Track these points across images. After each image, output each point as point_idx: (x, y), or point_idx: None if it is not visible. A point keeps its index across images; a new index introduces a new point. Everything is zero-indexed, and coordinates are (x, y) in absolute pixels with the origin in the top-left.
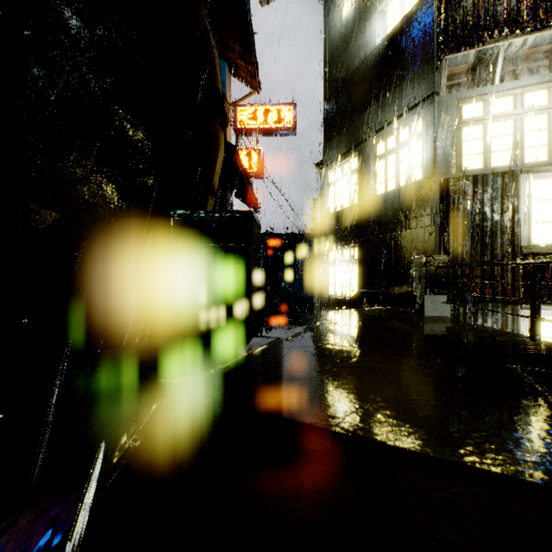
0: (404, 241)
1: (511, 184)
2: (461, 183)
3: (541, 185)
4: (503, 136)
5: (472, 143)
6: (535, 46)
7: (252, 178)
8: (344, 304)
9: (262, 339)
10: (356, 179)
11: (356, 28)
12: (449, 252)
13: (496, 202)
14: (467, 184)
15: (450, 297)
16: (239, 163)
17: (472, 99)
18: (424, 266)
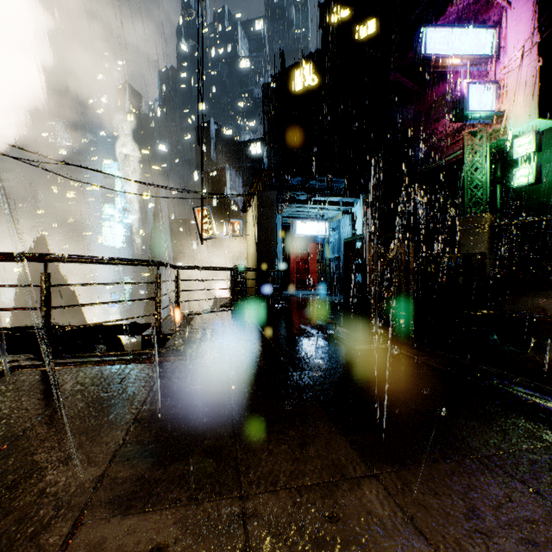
0: None
1: None
2: None
3: None
4: None
5: None
6: None
7: None
8: None
9: None
10: None
11: None
12: None
13: None
14: None
15: None
16: None
17: None
18: None
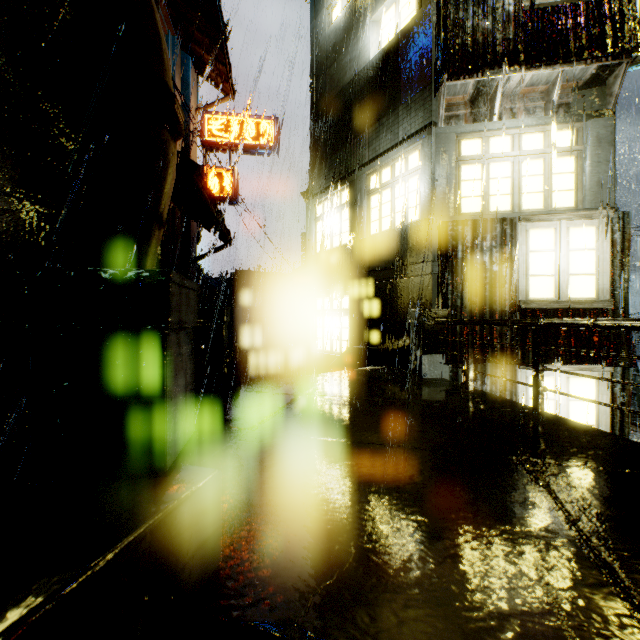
0: (401, 290)
1: (510, 232)
2: (461, 228)
3: (538, 235)
4: (501, 179)
5: (471, 184)
6: (532, 84)
7: (224, 203)
8: (334, 363)
9: (185, 477)
10: (348, 215)
11: (348, 37)
12: (448, 305)
13: (495, 251)
14: (467, 229)
15: (449, 357)
16: (202, 185)
17: (471, 135)
18: (422, 322)
